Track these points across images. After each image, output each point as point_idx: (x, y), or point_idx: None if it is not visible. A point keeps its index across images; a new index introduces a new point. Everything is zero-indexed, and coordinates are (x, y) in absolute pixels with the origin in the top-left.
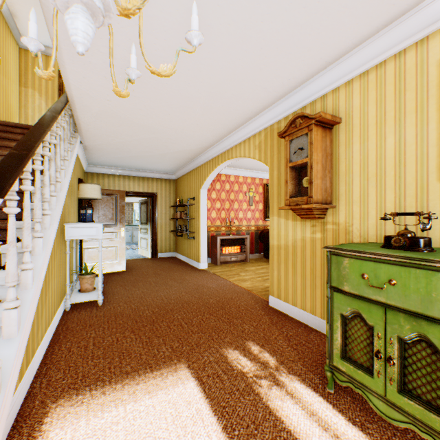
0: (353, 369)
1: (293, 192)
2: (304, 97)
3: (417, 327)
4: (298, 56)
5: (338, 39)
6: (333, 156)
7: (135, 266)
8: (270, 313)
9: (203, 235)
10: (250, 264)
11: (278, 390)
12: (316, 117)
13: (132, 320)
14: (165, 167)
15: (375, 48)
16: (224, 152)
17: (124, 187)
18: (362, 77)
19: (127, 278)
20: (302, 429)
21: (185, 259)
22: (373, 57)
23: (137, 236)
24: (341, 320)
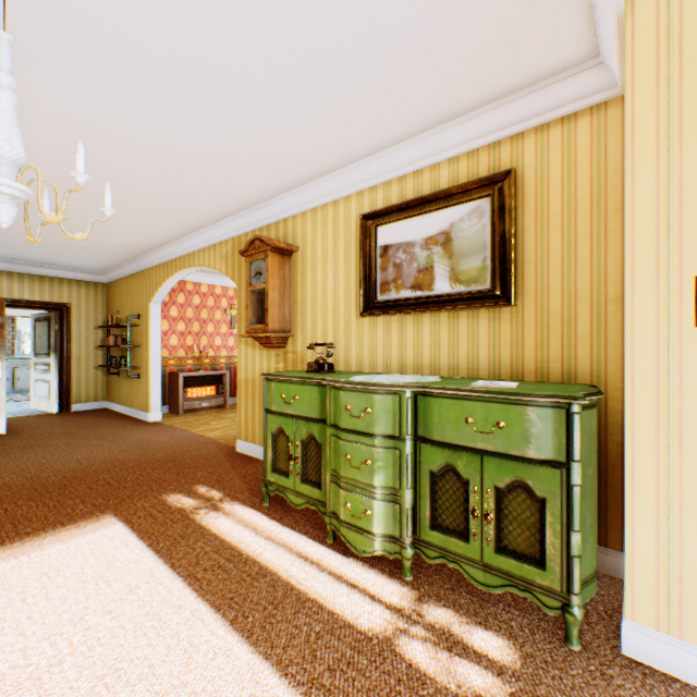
0: (279, 477)
1: (256, 318)
2: (269, 215)
3: (309, 428)
4: (251, 180)
5: (286, 176)
6: (293, 284)
7: (25, 426)
8: (235, 458)
9: (154, 371)
10: (231, 410)
11: (216, 513)
12: (272, 244)
13: (29, 488)
14: (87, 263)
15: (320, 190)
16: (184, 255)
17: (0, 291)
18: (313, 212)
19: (11, 443)
20: (227, 530)
21: (126, 410)
22: (319, 198)
23: (25, 378)
24: (272, 438)
